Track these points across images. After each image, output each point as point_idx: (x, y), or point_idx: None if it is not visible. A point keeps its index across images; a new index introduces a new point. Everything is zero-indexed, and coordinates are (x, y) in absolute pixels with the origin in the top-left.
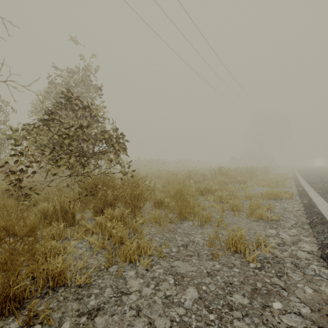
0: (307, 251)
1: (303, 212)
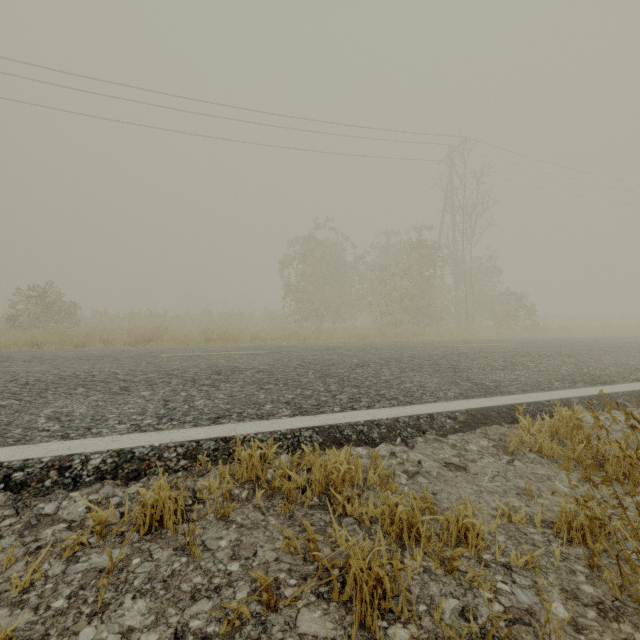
0: None
1: None
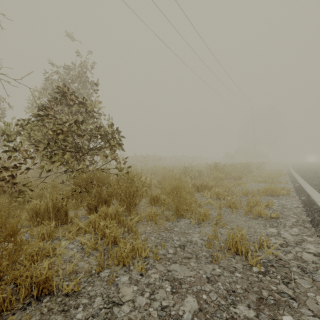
0: (313, 253)
1: (303, 209)
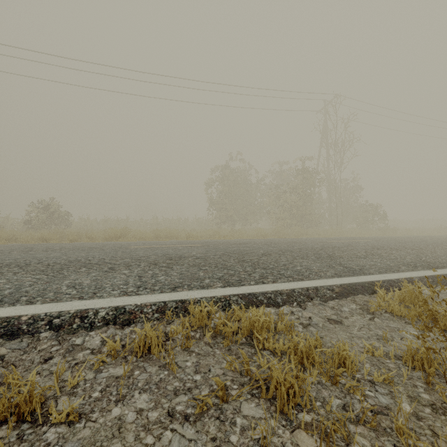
0: None
1: None
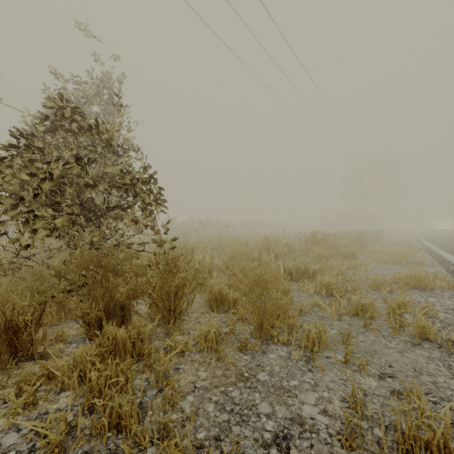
0: None
1: None
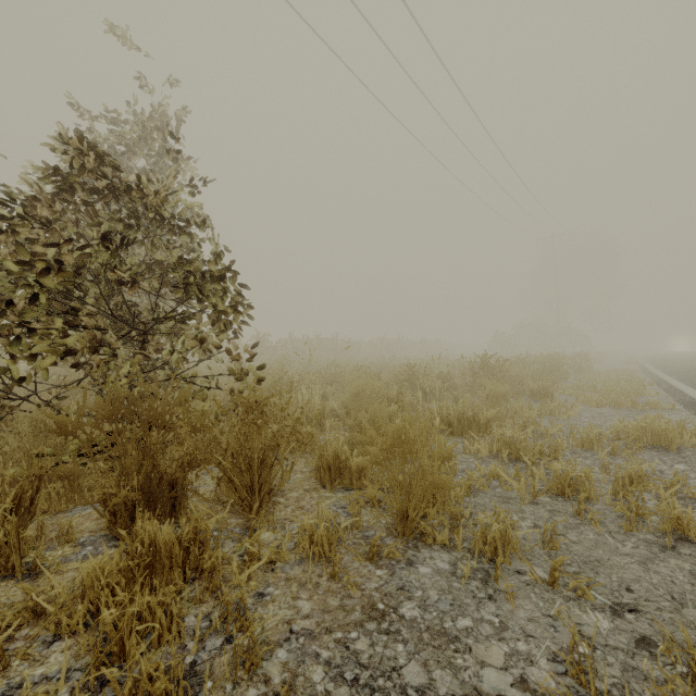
0: None
1: None
